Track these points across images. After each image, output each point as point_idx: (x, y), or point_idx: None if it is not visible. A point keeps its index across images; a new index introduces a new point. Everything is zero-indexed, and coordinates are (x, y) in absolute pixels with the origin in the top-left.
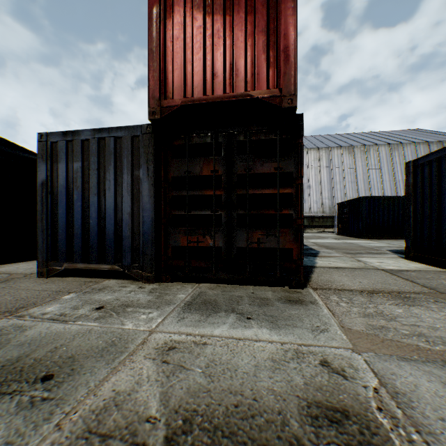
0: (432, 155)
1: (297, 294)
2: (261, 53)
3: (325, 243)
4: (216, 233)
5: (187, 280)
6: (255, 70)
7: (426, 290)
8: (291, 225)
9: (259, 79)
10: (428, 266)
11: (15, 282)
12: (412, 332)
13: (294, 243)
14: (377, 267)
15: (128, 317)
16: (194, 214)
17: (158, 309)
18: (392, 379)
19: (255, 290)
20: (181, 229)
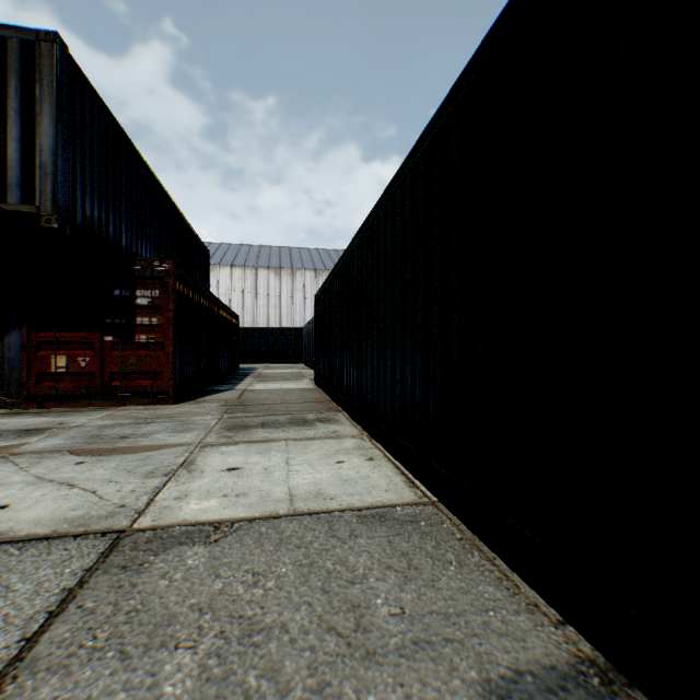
0: None
1: None
2: None
3: None
4: None
5: None
6: None
7: None
8: None
9: None
10: None
11: None
12: None
13: None
14: None
15: None
16: None
17: None
18: None
19: None
20: None
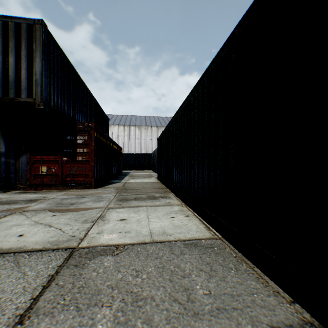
0: None
1: None
2: None
3: None
4: None
5: None
6: None
7: None
8: None
9: None
10: None
11: None
12: None
13: None
14: None
15: None
16: None
17: None
18: None
19: None
20: None
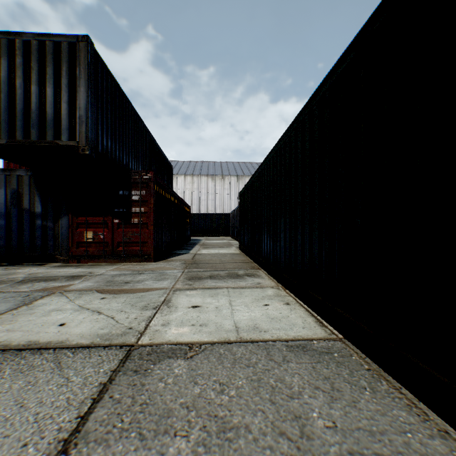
0: None
1: None
2: None
3: None
4: None
5: None
6: None
7: None
8: None
9: None
10: None
11: None
12: None
13: None
14: None
15: None
16: None
17: None
18: None
19: None
20: None
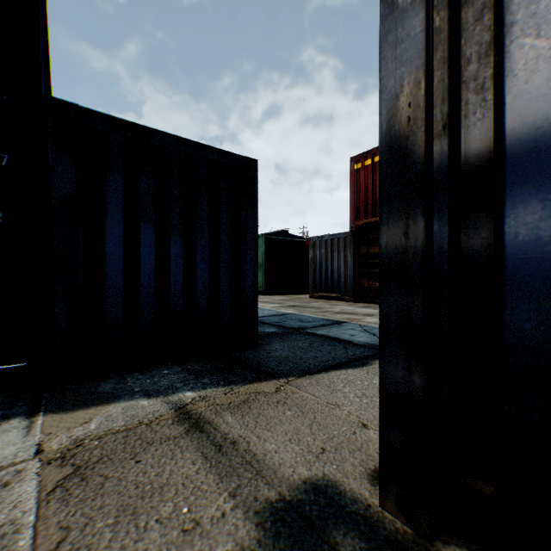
0: None
1: None
2: None
3: None
4: None
5: (368, 303)
6: None
7: None
8: None
9: None
10: None
11: (302, 299)
12: None
13: None
14: None
15: (338, 306)
16: (370, 271)
17: (348, 306)
18: None
19: None
20: (365, 278)
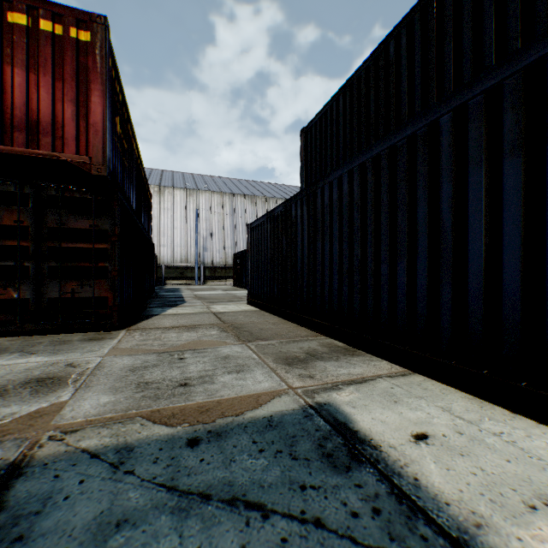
0: (256, 222)
1: (106, 335)
2: (71, 120)
3: (206, 295)
4: (23, 285)
5: None
6: (65, 134)
7: (219, 322)
8: (108, 276)
9: (69, 143)
10: (253, 308)
11: None
12: (161, 344)
13: (110, 292)
14: (213, 311)
15: None
16: None
17: None
18: (107, 363)
19: (65, 337)
20: None
